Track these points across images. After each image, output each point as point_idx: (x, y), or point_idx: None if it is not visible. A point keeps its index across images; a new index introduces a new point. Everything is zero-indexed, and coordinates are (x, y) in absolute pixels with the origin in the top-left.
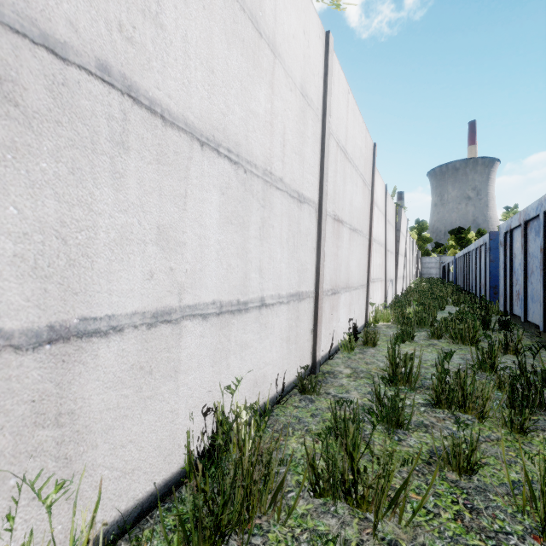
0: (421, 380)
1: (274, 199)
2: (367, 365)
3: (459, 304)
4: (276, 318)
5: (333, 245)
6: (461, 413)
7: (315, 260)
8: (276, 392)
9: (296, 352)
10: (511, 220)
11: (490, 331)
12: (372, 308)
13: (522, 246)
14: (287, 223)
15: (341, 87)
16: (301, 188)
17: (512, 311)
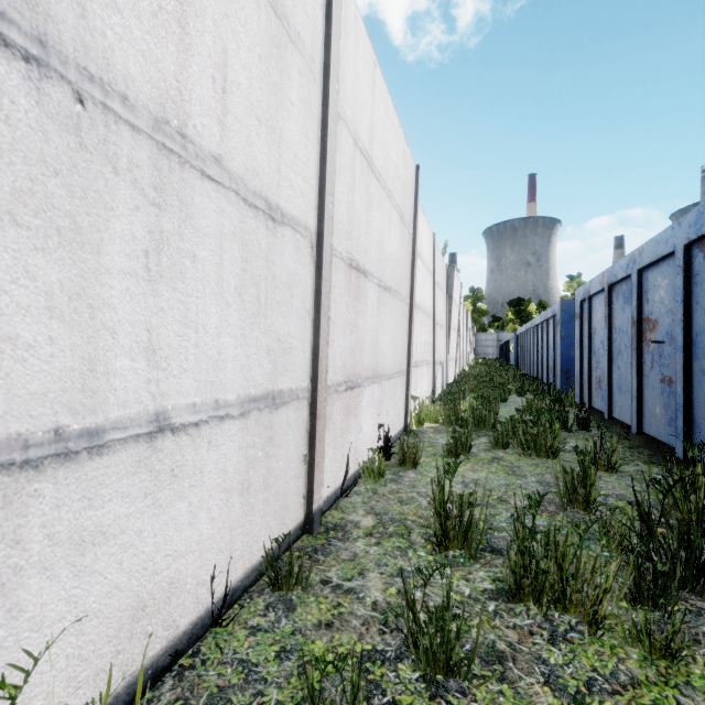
0: (486, 534)
1: (195, 196)
2: (401, 506)
3: (524, 393)
4: (210, 451)
5: (348, 308)
6: (557, 610)
7: (310, 333)
8: (212, 602)
9: (267, 506)
10: (590, 284)
11: (575, 437)
12: (414, 404)
13: (606, 318)
14: (239, 255)
15: (362, 49)
16: (275, 193)
17: (591, 404)
